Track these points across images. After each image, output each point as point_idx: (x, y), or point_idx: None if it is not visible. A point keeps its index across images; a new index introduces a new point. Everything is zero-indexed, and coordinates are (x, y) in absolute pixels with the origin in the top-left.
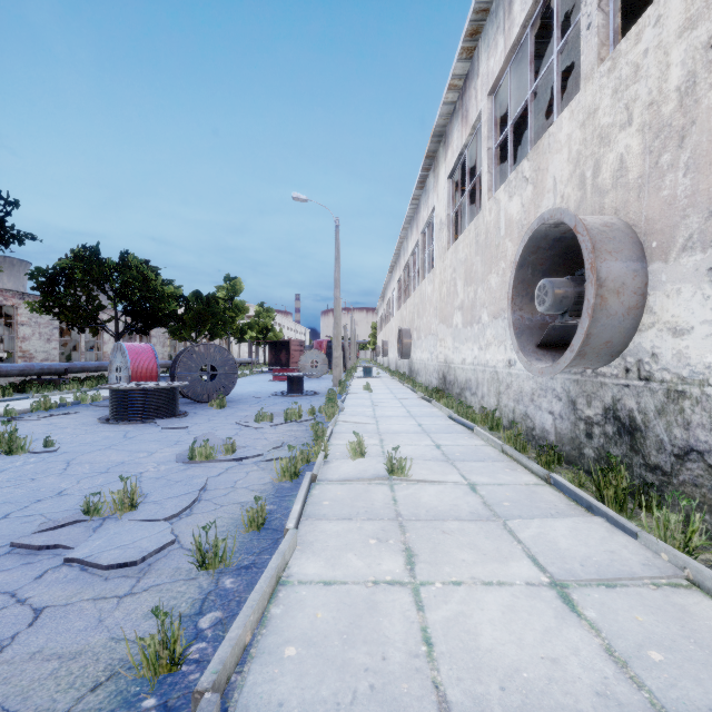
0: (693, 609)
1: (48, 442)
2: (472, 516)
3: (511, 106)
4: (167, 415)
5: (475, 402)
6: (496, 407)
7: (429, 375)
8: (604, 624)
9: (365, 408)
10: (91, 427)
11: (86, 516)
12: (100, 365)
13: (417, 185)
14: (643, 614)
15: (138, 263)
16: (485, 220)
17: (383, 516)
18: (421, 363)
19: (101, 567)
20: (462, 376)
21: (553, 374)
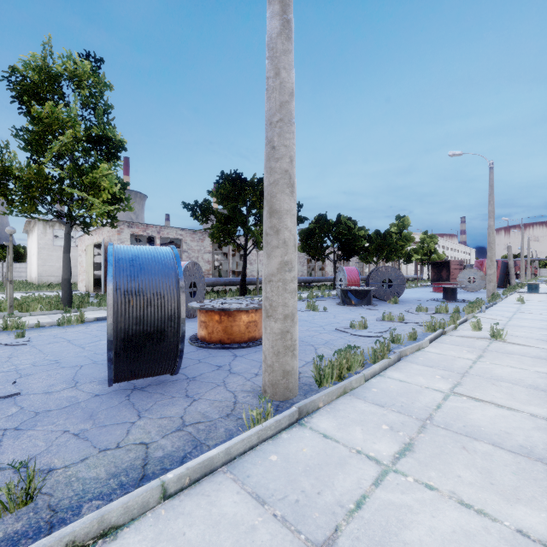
0: None
1: (324, 308)
2: (533, 356)
3: None
4: (366, 304)
5: None
6: None
7: None
8: None
9: (506, 313)
10: (334, 306)
11: (350, 328)
12: (326, 278)
13: None
14: None
15: (345, 220)
16: None
17: (476, 348)
18: None
19: (362, 336)
20: None
21: None
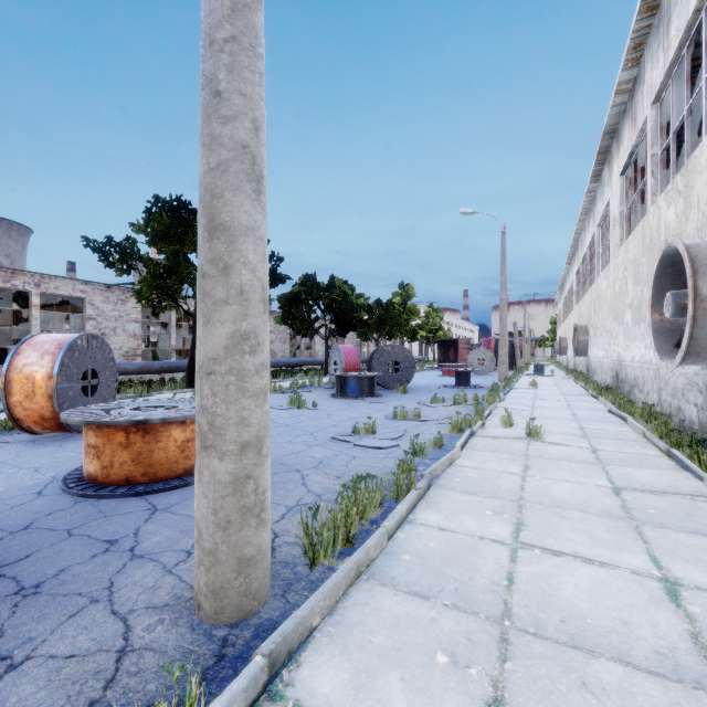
0: (706, 508)
1: (314, 403)
2: (581, 461)
3: (672, 116)
4: (370, 395)
5: (641, 398)
6: (657, 403)
7: (604, 373)
8: (631, 501)
9: (525, 400)
10: (328, 399)
11: (353, 434)
12: (315, 360)
13: (591, 179)
14: (664, 503)
15: (340, 283)
16: (649, 224)
17: (516, 454)
18: (596, 361)
19: (372, 448)
20: (631, 374)
21: (672, 369)
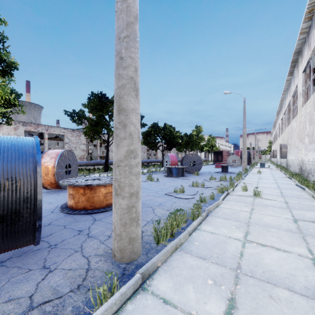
0: None
1: (157, 179)
2: (279, 207)
3: None
4: (182, 176)
5: (313, 179)
6: None
7: (295, 167)
8: (302, 225)
9: (254, 179)
10: (163, 177)
11: (174, 192)
12: (157, 160)
13: (288, 74)
14: None
15: (168, 126)
16: None
17: (248, 203)
18: (291, 161)
19: (182, 198)
20: (308, 167)
21: None
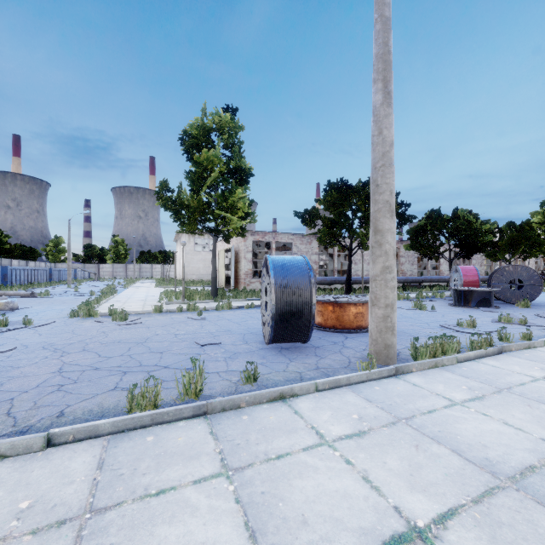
0: None
1: (432, 308)
2: None
3: None
4: (485, 306)
5: None
6: None
7: None
8: None
9: None
10: (445, 307)
11: (457, 326)
12: (439, 278)
13: None
14: None
15: (463, 214)
16: None
17: None
18: None
19: (467, 333)
20: None
21: None
